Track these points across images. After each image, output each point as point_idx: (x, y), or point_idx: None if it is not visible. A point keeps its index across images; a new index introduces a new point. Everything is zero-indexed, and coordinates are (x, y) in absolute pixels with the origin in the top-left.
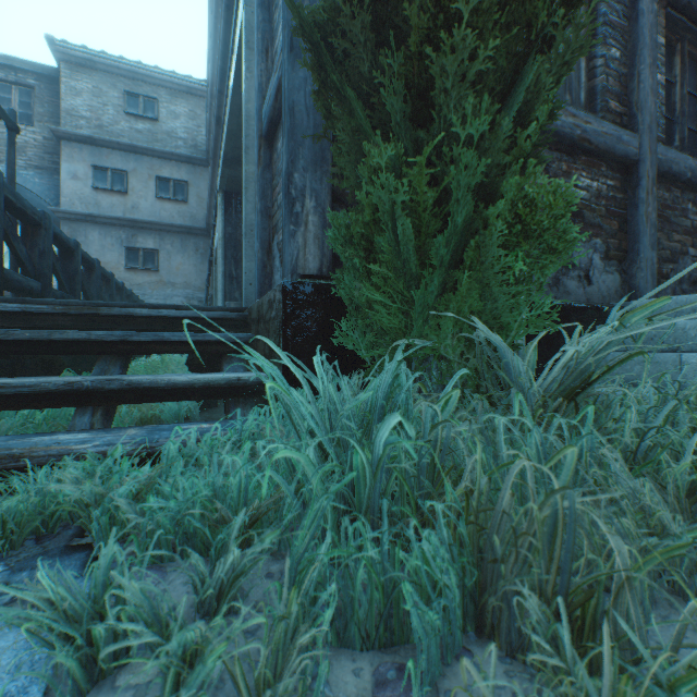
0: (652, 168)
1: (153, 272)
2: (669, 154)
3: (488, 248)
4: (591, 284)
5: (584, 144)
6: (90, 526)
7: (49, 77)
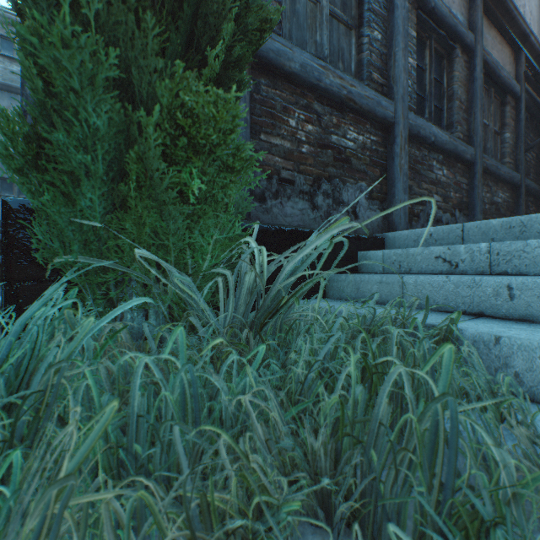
0: (405, 130)
1: None
2: (418, 121)
3: (152, 159)
4: (358, 219)
5: (350, 103)
6: None
7: None
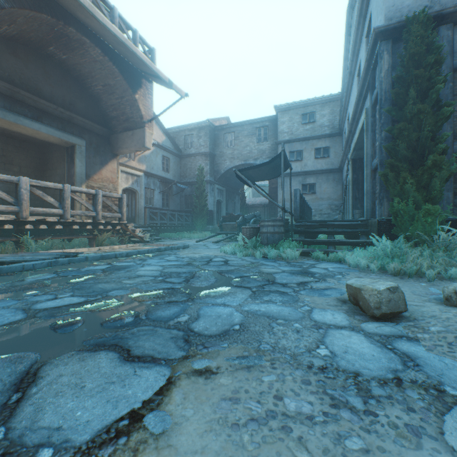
0: None
1: (312, 194)
2: None
3: (419, 217)
4: None
5: None
6: (343, 260)
7: (272, 120)
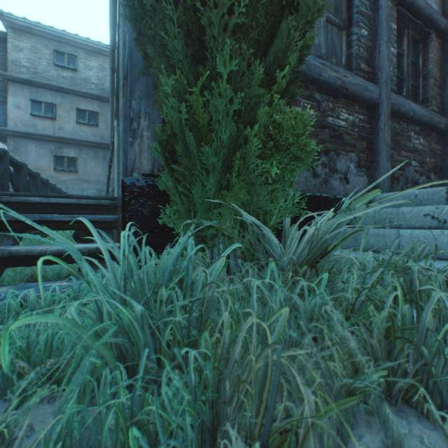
0: (388, 108)
1: (74, 173)
2: (398, 99)
3: (250, 154)
4: (349, 183)
5: (343, 90)
6: None
7: None
